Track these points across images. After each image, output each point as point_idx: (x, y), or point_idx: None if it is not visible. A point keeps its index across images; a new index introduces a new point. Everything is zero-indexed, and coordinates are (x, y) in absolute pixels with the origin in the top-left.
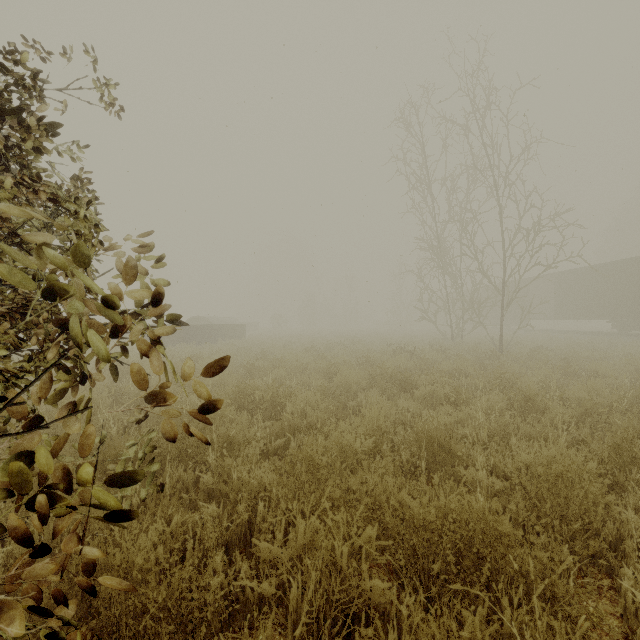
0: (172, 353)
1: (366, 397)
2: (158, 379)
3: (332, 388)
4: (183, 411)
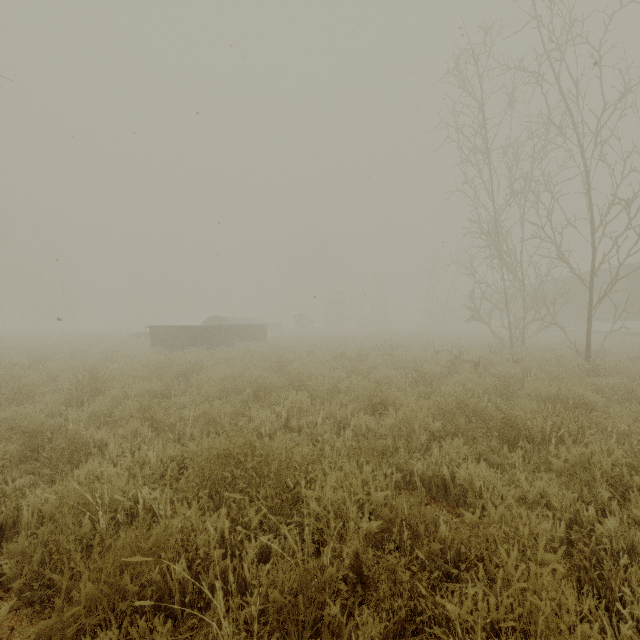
0: (172, 361)
1: (446, 457)
2: (130, 404)
3: (381, 430)
4: (97, 507)
